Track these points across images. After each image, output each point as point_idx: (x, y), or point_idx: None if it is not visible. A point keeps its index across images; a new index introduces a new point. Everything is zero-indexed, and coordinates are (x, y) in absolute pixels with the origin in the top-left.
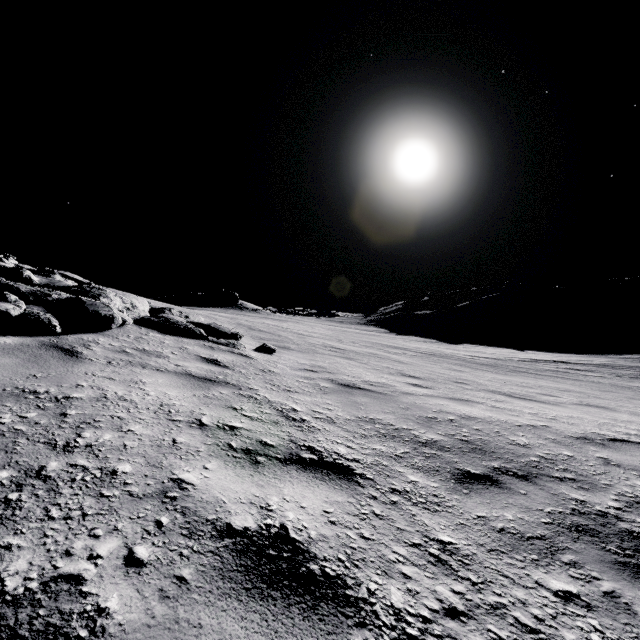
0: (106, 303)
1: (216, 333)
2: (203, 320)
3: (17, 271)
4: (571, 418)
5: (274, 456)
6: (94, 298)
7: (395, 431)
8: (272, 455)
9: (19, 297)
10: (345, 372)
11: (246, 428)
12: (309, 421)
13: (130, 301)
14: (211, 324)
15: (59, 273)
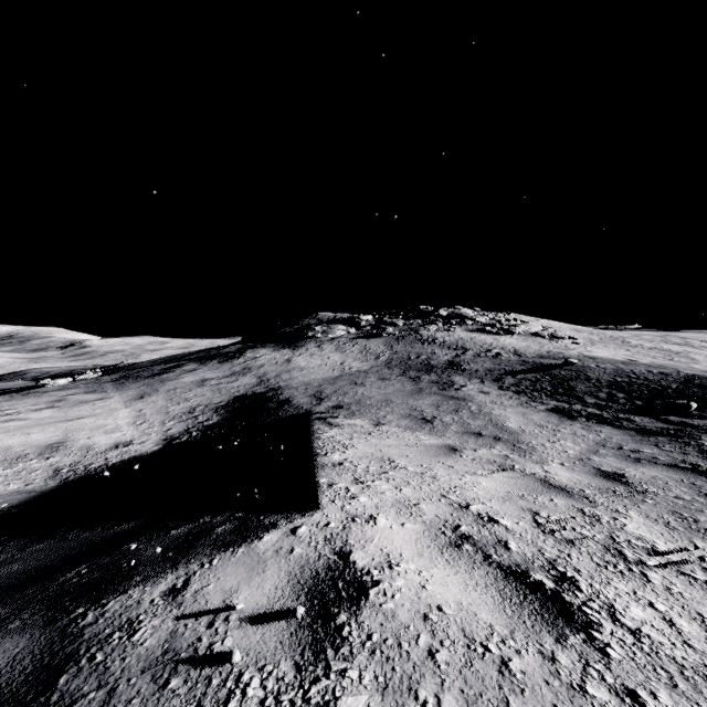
0: (515, 328)
1: (554, 337)
2: (568, 334)
3: (500, 321)
4: (637, 359)
5: (511, 347)
6: (515, 327)
7: (548, 352)
8: (511, 347)
9: (497, 328)
10: (592, 350)
11: (513, 346)
12: (530, 349)
13: (529, 327)
14: (554, 334)
15: (518, 319)
